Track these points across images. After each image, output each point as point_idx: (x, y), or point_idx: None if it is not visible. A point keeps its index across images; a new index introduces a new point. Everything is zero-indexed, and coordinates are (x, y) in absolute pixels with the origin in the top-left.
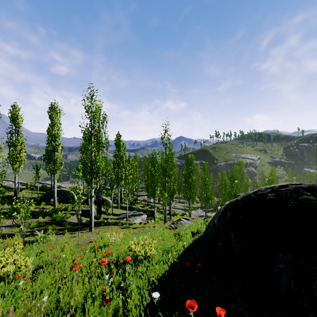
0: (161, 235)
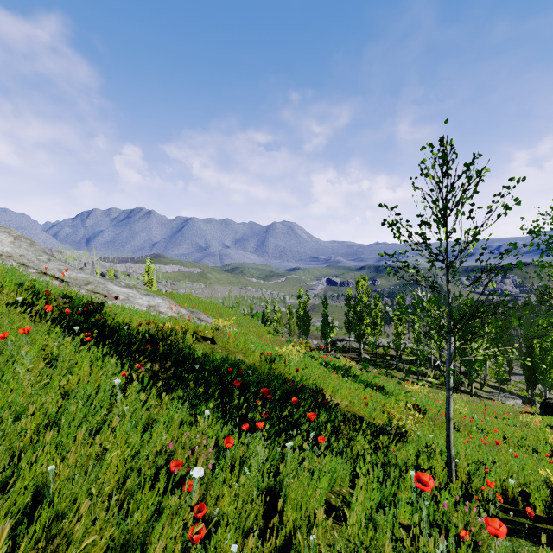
0: None
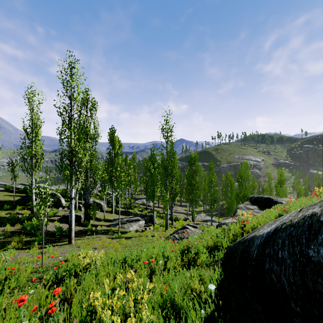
0: (162, 252)
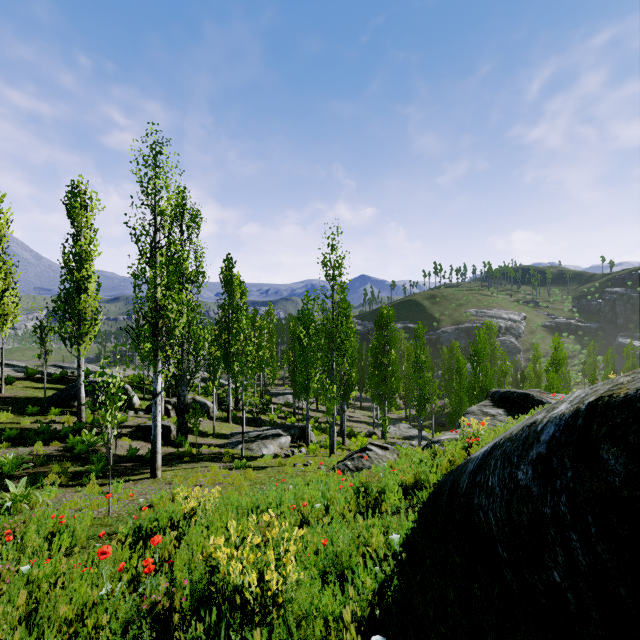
0: (322, 492)
